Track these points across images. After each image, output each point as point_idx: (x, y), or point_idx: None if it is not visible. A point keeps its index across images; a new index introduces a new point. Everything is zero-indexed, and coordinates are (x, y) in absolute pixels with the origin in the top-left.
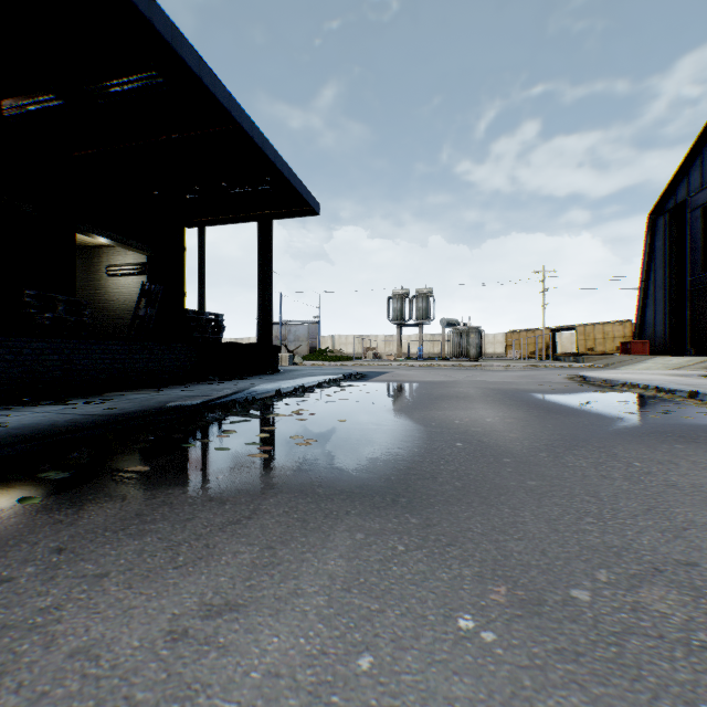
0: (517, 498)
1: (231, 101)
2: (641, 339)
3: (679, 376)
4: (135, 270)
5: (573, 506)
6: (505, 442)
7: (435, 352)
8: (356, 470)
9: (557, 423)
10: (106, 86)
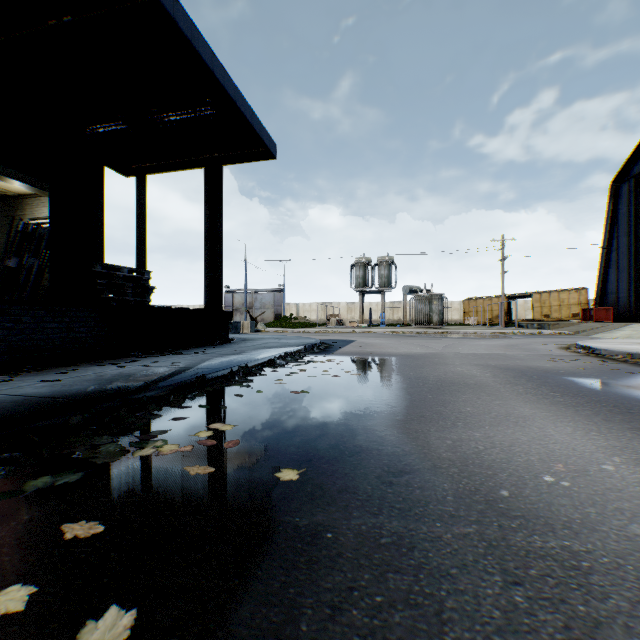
0: None
1: None
2: (602, 306)
3: None
4: None
5: None
6: None
7: (395, 319)
8: None
9: None
10: None
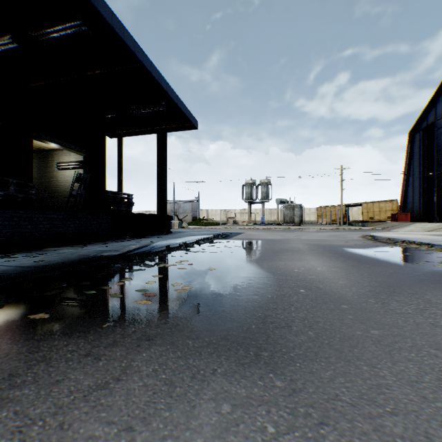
0: (369, 351)
1: (135, 45)
2: (404, 212)
3: (437, 235)
4: (76, 165)
5: (425, 362)
6: (337, 288)
7: (272, 220)
8: (222, 317)
9: (370, 271)
10: (47, 33)
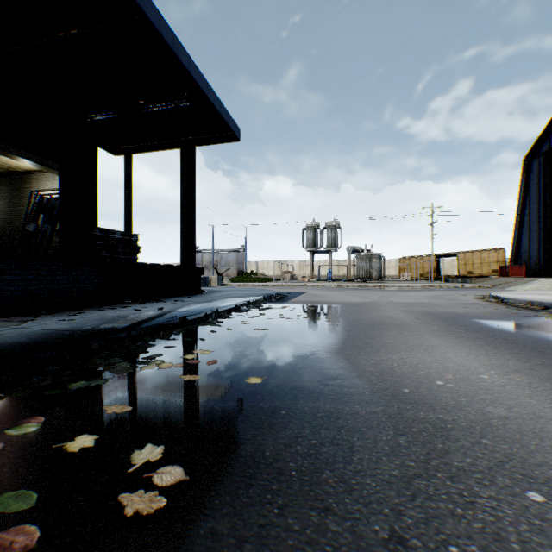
0: None
1: None
2: (516, 264)
3: None
4: None
5: None
6: None
7: (340, 275)
8: None
9: None
10: None
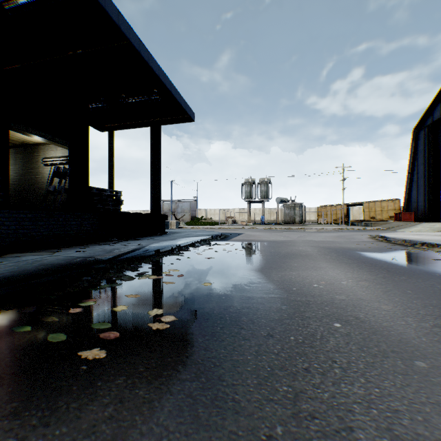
0: None
1: (120, 18)
2: (408, 211)
3: None
4: (62, 160)
5: None
6: (386, 320)
7: (272, 220)
8: (218, 396)
9: (412, 287)
10: None
